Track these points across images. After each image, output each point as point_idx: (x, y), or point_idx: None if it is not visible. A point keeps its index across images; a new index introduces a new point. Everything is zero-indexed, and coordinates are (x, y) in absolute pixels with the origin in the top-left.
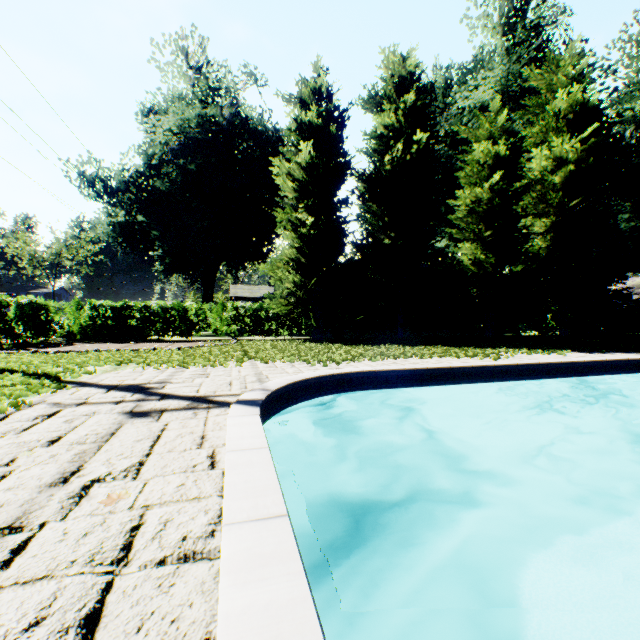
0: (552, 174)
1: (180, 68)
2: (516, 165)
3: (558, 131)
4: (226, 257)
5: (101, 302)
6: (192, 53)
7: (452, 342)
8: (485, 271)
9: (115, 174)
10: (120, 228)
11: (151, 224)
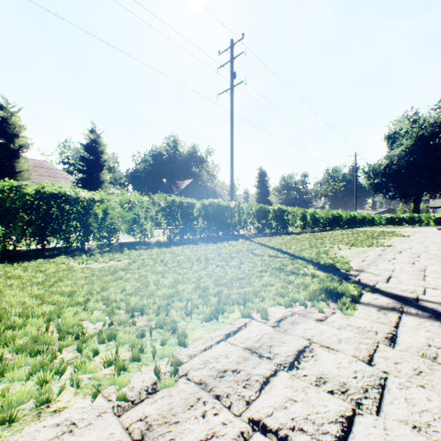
0: None
1: (404, 123)
2: None
3: None
4: (427, 190)
5: (386, 215)
6: (410, 116)
7: None
8: None
9: (375, 168)
10: (373, 184)
11: (388, 182)
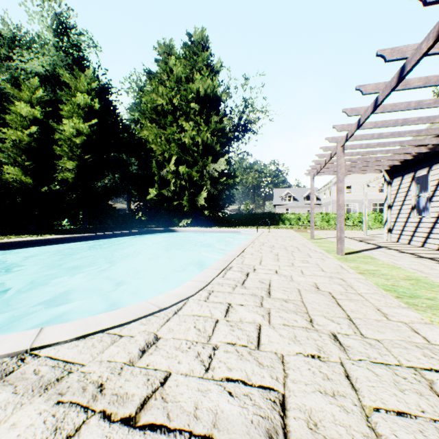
0: (76, 138)
1: None
2: (49, 126)
3: (81, 115)
4: None
5: None
6: None
7: None
8: (27, 187)
9: None
10: None
11: None
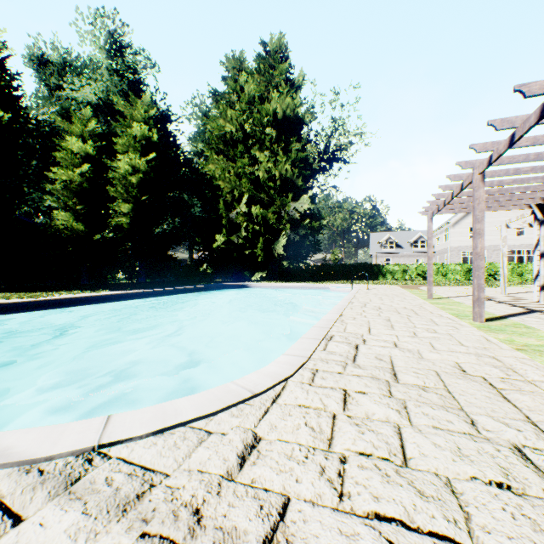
0: (132, 176)
1: None
2: (102, 163)
3: (137, 149)
4: None
5: None
6: None
7: (33, 289)
8: (78, 235)
9: None
10: None
11: None
